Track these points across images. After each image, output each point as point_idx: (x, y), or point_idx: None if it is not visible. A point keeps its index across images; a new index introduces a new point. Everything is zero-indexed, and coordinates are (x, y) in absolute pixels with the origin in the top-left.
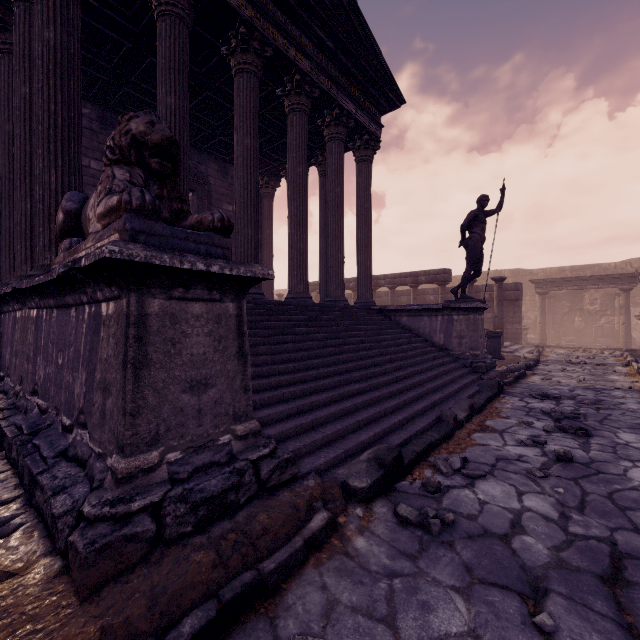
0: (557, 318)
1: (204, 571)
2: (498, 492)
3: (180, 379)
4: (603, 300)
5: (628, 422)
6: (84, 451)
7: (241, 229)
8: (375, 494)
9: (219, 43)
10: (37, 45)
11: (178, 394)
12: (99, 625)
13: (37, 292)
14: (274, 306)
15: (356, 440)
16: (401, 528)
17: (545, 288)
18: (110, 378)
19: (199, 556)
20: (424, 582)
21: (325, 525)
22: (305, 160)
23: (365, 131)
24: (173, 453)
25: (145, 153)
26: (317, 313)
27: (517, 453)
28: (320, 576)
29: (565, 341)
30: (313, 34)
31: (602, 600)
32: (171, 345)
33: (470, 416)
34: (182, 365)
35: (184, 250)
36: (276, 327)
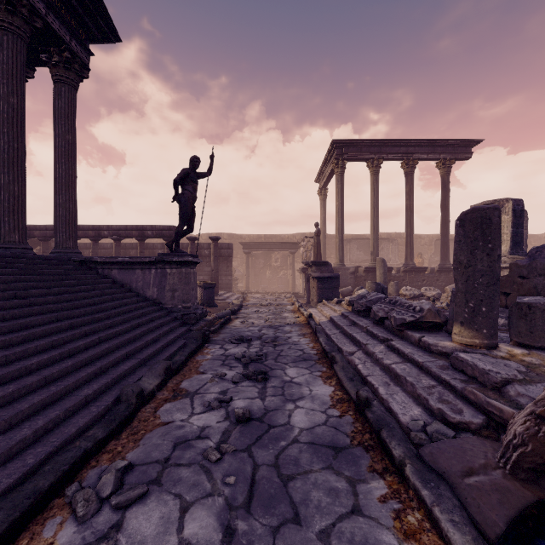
0: (257, 271)
1: None
2: (154, 525)
3: None
4: (282, 259)
5: (293, 356)
6: None
7: None
8: None
9: None
10: None
11: None
12: None
13: None
14: None
15: None
16: None
17: (249, 249)
18: None
19: None
20: None
21: None
22: None
23: (65, 46)
24: None
25: None
26: None
27: (201, 425)
28: None
29: (261, 288)
30: None
31: None
32: None
33: (166, 380)
34: None
35: None
36: None
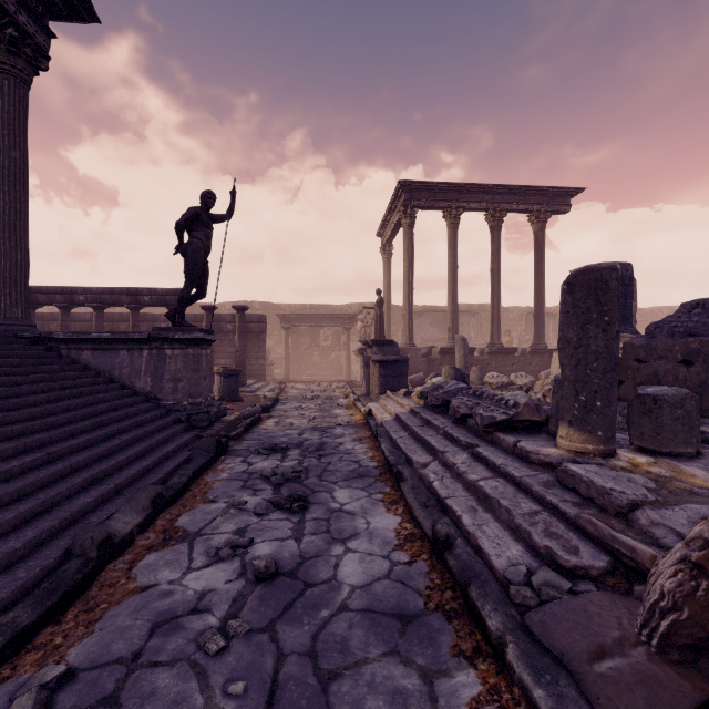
0: (300, 353)
1: None
2: None
3: None
4: (333, 337)
5: (344, 471)
6: None
7: None
8: None
9: None
10: None
11: None
12: None
13: None
14: None
15: None
16: None
17: (289, 323)
18: None
19: None
20: None
21: None
22: None
23: (8, 19)
24: None
25: None
26: None
27: (199, 589)
28: None
29: (306, 375)
30: None
31: None
32: None
33: (155, 515)
34: None
35: None
36: None
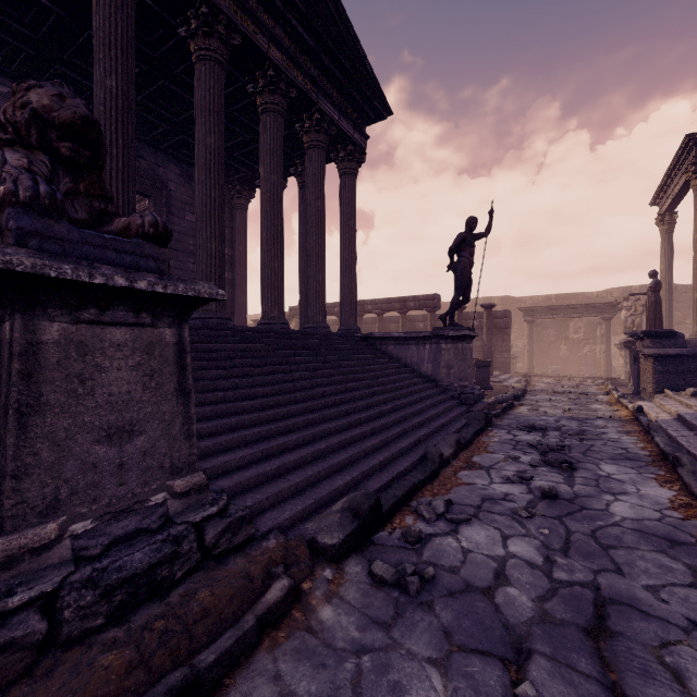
0: (544, 347)
1: (114, 679)
2: (482, 538)
3: (92, 426)
4: (586, 329)
5: (609, 453)
6: None
7: (203, 243)
8: (348, 550)
9: (176, 23)
10: None
11: (89, 446)
12: None
13: None
14: (242, 333)
15: (330, 487)
16: (375, 590)
17: (533, 316)
18: None
19: (109, 658)
20: (397, 656)
21: (285, 596)
22: (280, 168)
23: (349, 141)
24: (81, 523)
25: (52, 134)
26: (293, 341)
27: (503, 491)
28: (274, 662)
29: (551, 370)
30: (289, 26)
31: (586, 657)
32: (79, 382)
33: (457, 452)
34: (95, 408)
35: (100, 260)
36: (243, 357)
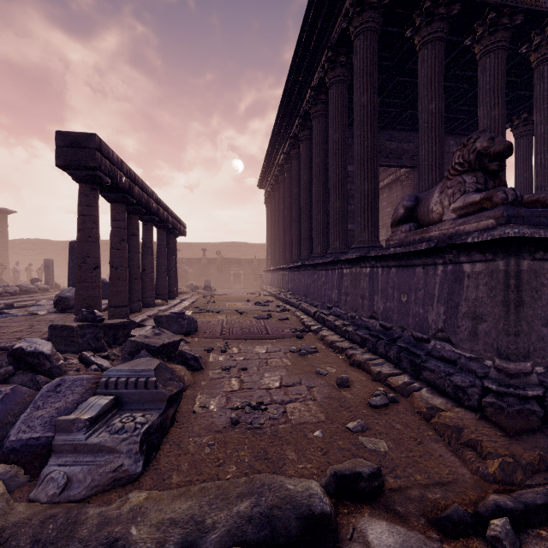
0: None
1: None
2: None
3: (540, 316)
4: None
5: None
6: (450, 355)
7: None
8: None
9: (461, 38)
10: (357, 109)
11: (539, 327)
12: (536, 453)
13: (379, 258)
14: None
15: None
16: None
17: None
18: (482, 311)
19: None
20: None
21: None
22: None
23: None
24: (538, 367)
25: (485, 160)
26: None
27: None
28: None
29: None
30: None
31: None
32: (534, 292)
33: None
34: (541, 306)
35: (537, 224)
36: None
